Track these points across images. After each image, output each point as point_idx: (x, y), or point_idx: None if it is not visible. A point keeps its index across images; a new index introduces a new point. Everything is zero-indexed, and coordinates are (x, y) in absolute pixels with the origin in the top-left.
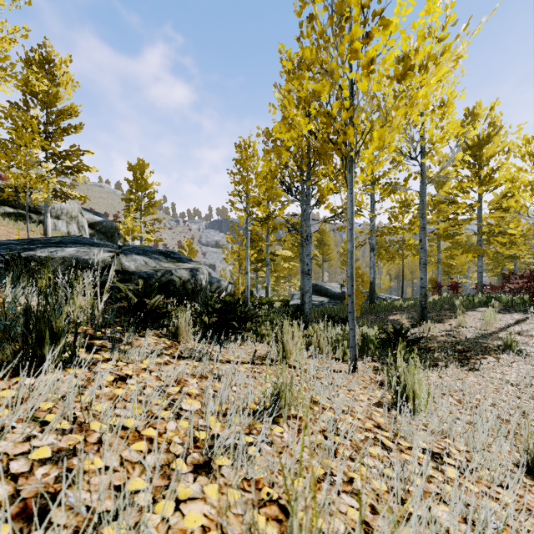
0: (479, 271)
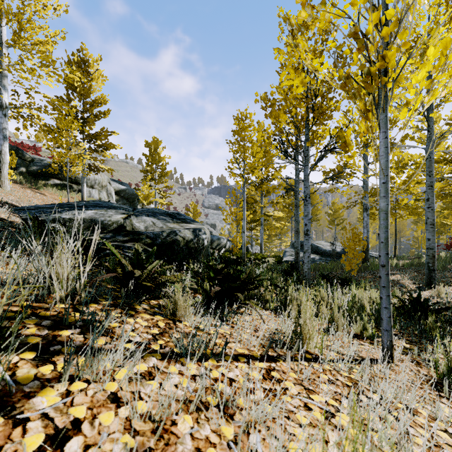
0: None
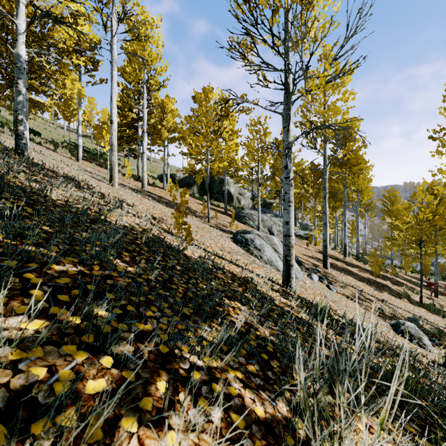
0: None
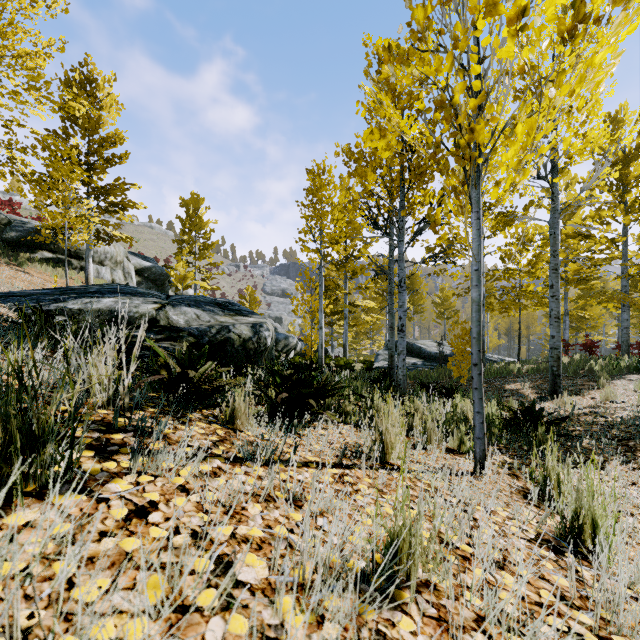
0: (624, 326)
